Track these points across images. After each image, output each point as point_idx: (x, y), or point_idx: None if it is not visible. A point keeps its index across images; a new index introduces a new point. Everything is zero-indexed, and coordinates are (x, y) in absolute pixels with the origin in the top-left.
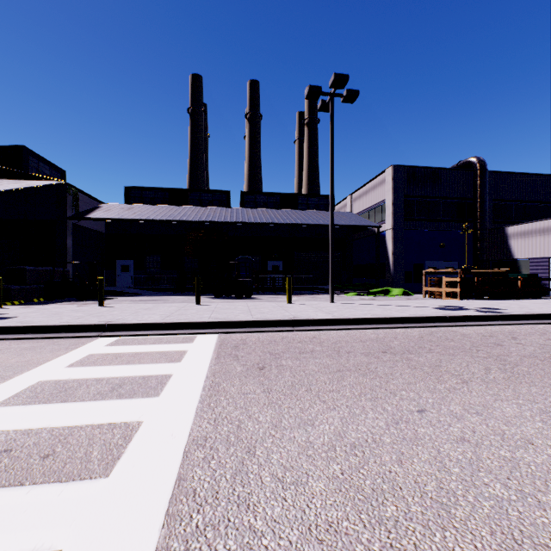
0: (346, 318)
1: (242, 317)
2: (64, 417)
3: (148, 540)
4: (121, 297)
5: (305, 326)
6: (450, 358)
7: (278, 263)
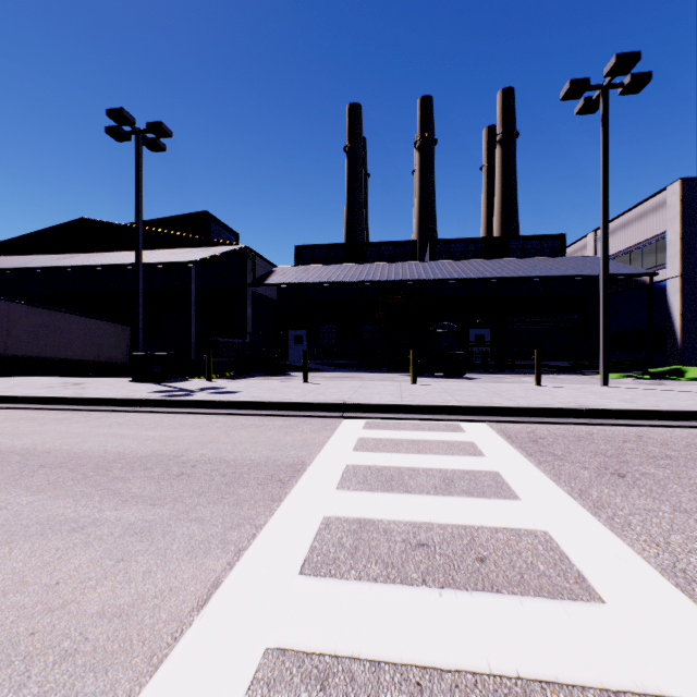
0: (673, 409)
1: (501, 402)
2: (435, 513)
3: None
4: None
5: (605, 419)
6: None
7: (483, 331)
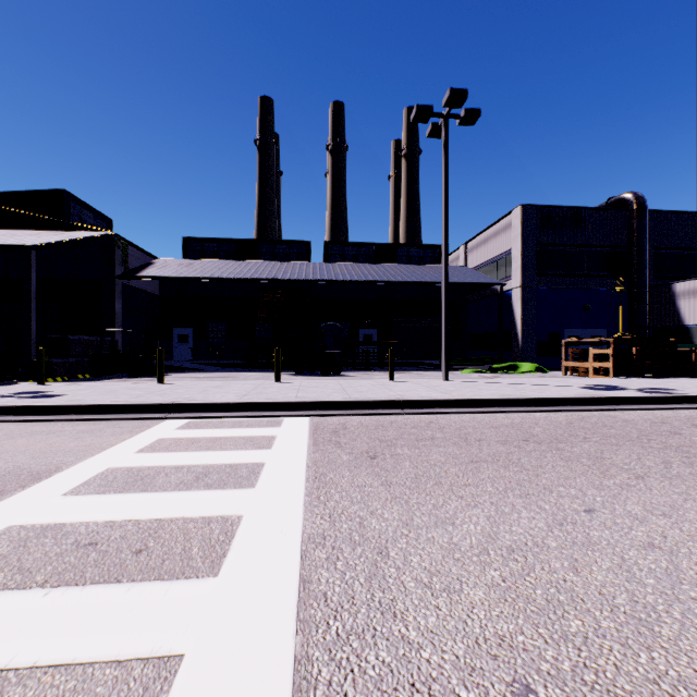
0: (469, 398)
1: (336, 396)
2: (148, 509)
3: (283, 647)
4: (181, 373)
5: (417, 409)
6: (614, 449)
7: (372, 331)
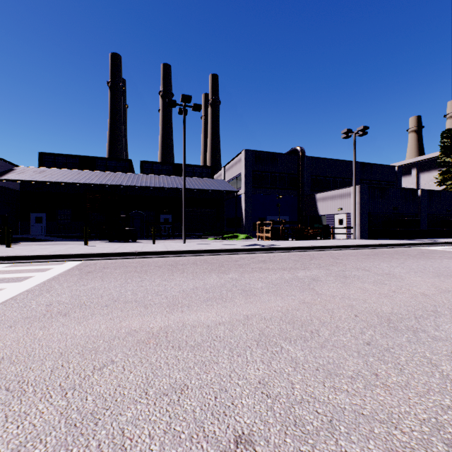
0: (172, 250)
1: (106, 251)
2: None
3: None
4: (31, 242)
5: (144, 256)
6: (197, 266)
7: (168, 216)
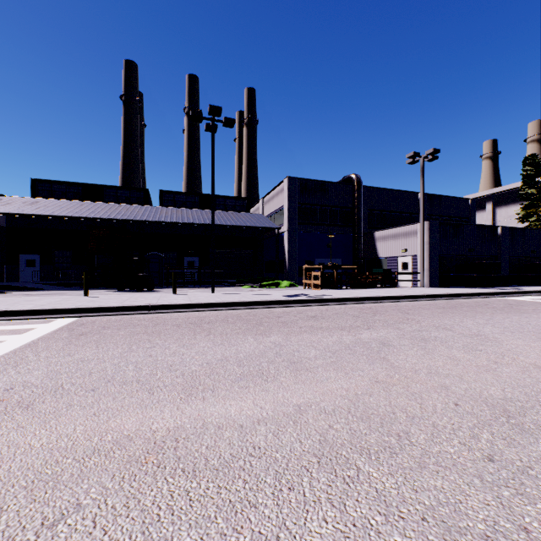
0: (196, 303)
1: (110, 304)
2: None
3: None
4: (18, 292)
5: (160, 310)
6: (228, 325)
7: (194, 258)
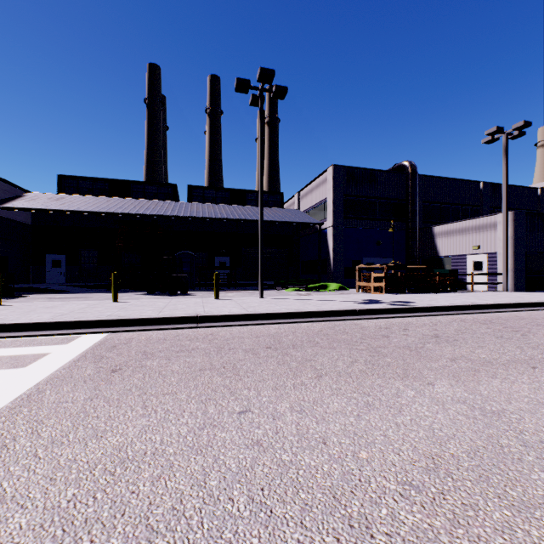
0: (256, 313)
1: (146, 314)
2: None
3: None
4: (41, 295)
5: (211, 323)
6: (328, 352)
7: (225, 258)
